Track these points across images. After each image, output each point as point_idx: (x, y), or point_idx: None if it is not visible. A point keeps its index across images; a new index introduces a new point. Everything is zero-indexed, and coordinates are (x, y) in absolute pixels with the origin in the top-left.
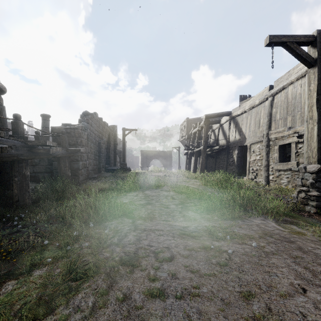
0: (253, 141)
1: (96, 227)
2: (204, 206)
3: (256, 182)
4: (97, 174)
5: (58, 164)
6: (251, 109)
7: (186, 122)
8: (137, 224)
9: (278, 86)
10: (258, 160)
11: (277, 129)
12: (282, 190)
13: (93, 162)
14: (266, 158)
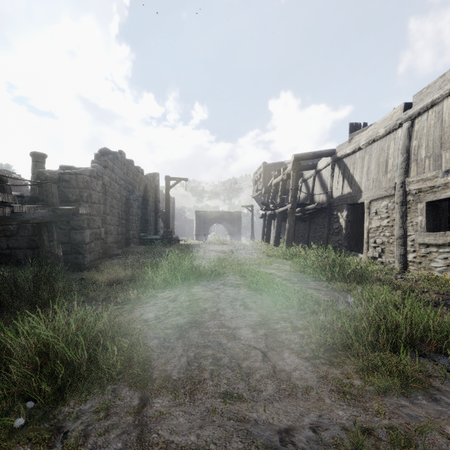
0: (375, 195)
1: (30, 428)
2: (317, 334)
3: (382, 263)
4: (123, 248)
5: (38, 236)
6: (370, 144)
7: (262, 168)
8: (148, 418)
9: (421, 101)
10: (384, 227)
11: (421, 175)
12: (440, 282)
13: (116, 229)
14: (400, 224)
